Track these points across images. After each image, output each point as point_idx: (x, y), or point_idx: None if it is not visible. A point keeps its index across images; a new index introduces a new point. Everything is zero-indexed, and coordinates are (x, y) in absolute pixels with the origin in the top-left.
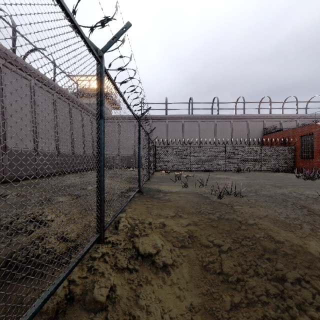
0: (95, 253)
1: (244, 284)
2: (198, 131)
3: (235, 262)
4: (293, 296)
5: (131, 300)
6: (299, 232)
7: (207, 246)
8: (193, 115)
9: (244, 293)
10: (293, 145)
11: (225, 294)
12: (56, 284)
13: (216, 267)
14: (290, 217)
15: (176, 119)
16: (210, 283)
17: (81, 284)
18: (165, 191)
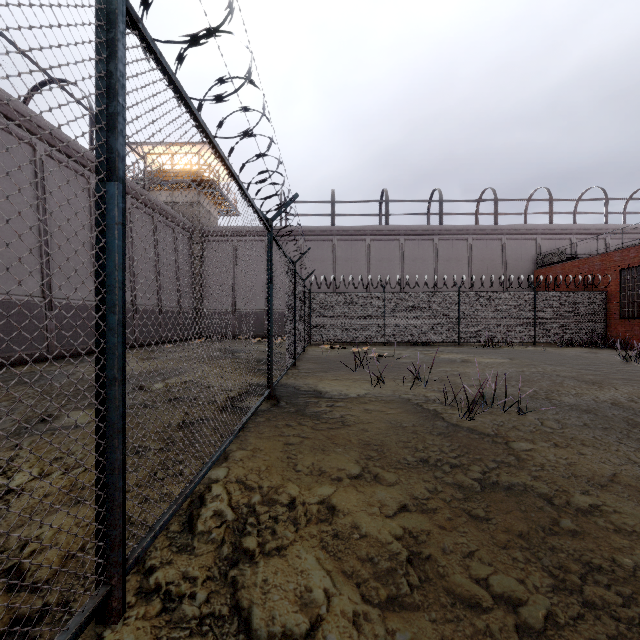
0: None
1: None
2: (400, 260)
3: None
4: None
5: None
6: None
7: (473, 605)
8: (389, 227)
9: None
10: (602, 290)
11: None
12: None
13: None
14: None
15: (353, 236)
16: None
17: None
18: (333, 395)
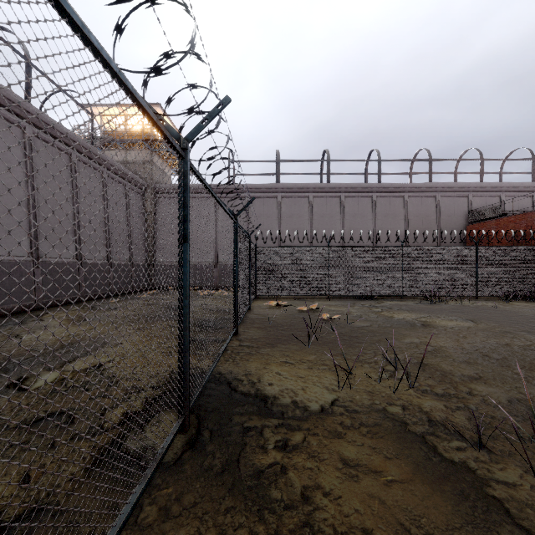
0: None
1: None
2: (341, 215)
3: None
4: None
5: None
6: None
7: None
8: (330, 185)
9: None
10: None
11: None
12: None
13: None
14: None
15: (297, 193)
16: None
17: None
18: (284, 408)
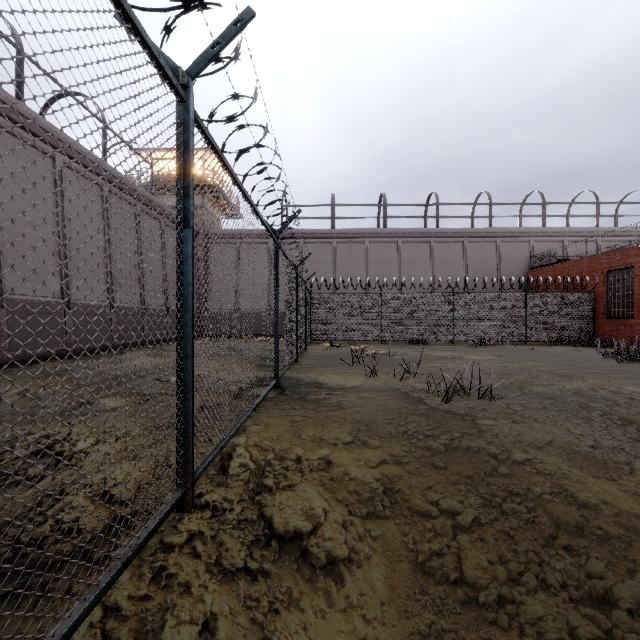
0: (173, 534)
1: (515, 611)
2: (398, 261)
3: (491, 555)
4: None
5: None
6: (629, 482)
7: (425, 515)
8: (387, 230)
9: (518, 636)
10: (590, 291)
11: (473, 637)
12: (57, 636)
13: (448, 567)
14: (602, 446)
15: (352, 238)
16: (435, 606)
17: (133, 617)
18: (331, 385)
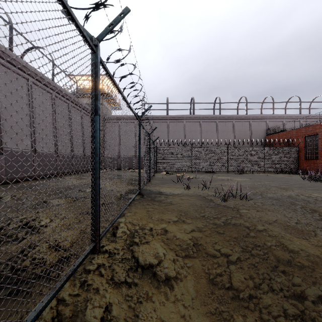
0: (90, 265)
1: (257, 302)
2: (200, 131)
3: (246, 275)
4: (317, 318)
5: (129, 321)
6: (314, 240)
7: (213, 256)
8: (194, 116)
9: (259, 313)
10: (296, 146)
11: (237, 314)
12: (37, 311)
13: (224, 281)
14: (301, 223)
15: (177, 120)
16: (218, 300)
17: (71, 304)
18: (167, 193)
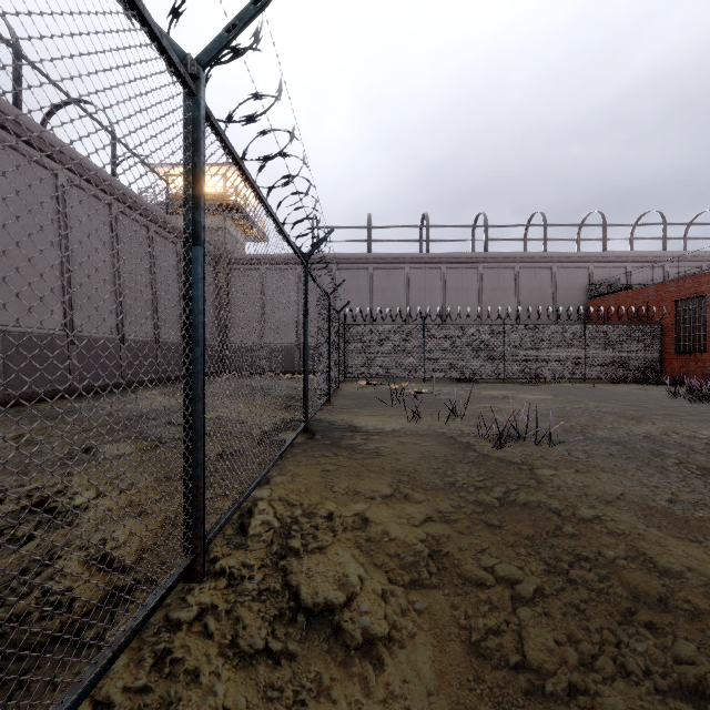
0: (181, 608)
1: (590, 704)
2: (442, 290)
3: (558, 634)
4: None
5: None
6: None
7: (479, 584)
8: (429, 255)
9: None
10: (657, 322)
11: None
12: None
13: (507, 648)
14: (682, 500)
15: (391, 264)
16: (493, 697)
17: None
18: (368, 429)
